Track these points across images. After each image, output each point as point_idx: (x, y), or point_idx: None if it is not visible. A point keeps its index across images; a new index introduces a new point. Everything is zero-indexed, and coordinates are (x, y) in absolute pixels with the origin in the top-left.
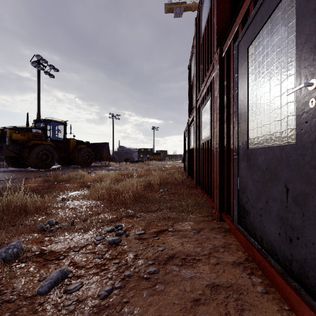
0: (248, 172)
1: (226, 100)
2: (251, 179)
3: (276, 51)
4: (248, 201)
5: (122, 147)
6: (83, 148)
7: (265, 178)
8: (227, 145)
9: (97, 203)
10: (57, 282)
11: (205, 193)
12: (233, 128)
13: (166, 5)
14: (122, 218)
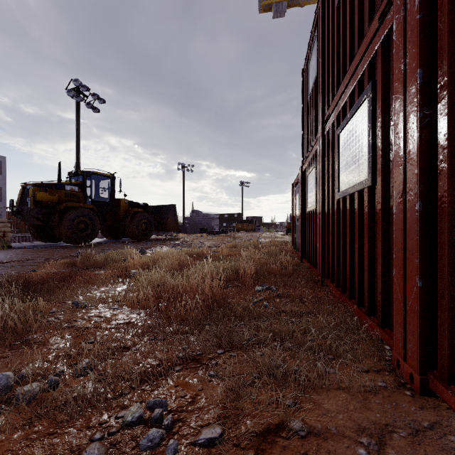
0: None
1: (447, 69)
2: None
3: None
4: None
5: (196, 211)
6: (138, 214)
7: None
8: (452, 193)
9: (131, 317)
10: None
11: (351, 300)
12: None
13: (261, 0)
14: (172, 367)
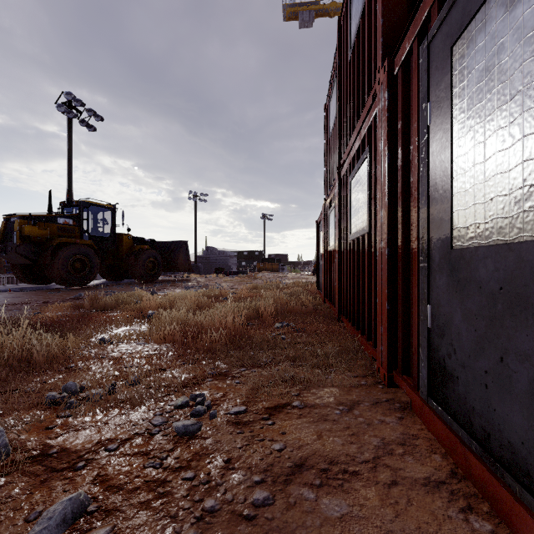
0: (452, 294)
1: (402, 158)
2: (459, 310)
3: (525, 38)
4: (453, 354)
5: (211, 248)
6: (144, 251)
7: (496, 310)
8: (404, 243)
9: (161, 348)
10: (61, 525)
11: (358, 331)
12: (418, 209)
13: (286, 7)
14: (205, 379)
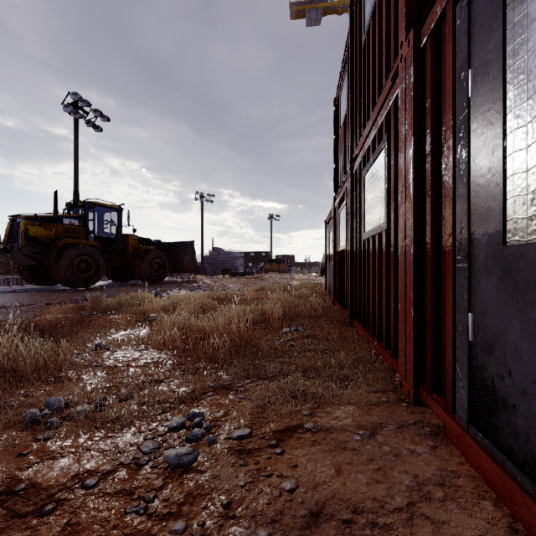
0: (506, 302)
1: (431, 141)
2: (518, 321)
3: None
4: (508, 376)
5: (218, 249)
6: (150, 252)
7: None
8: (433, 240)
9: (160, 356)
10: None
11: (373, 337)
12: (454, 200)
13: (293, 5)
14: (205, 393)
